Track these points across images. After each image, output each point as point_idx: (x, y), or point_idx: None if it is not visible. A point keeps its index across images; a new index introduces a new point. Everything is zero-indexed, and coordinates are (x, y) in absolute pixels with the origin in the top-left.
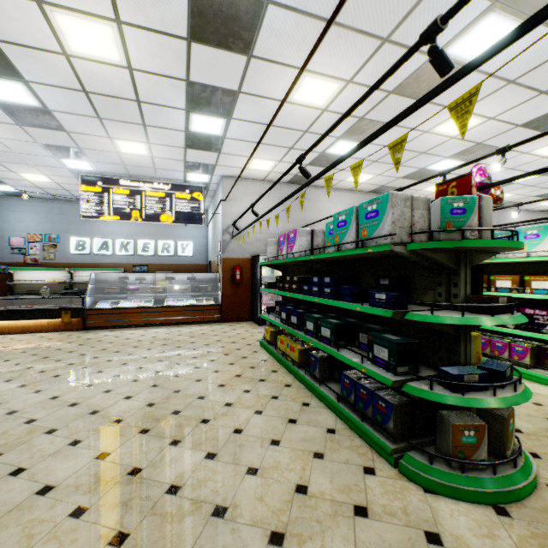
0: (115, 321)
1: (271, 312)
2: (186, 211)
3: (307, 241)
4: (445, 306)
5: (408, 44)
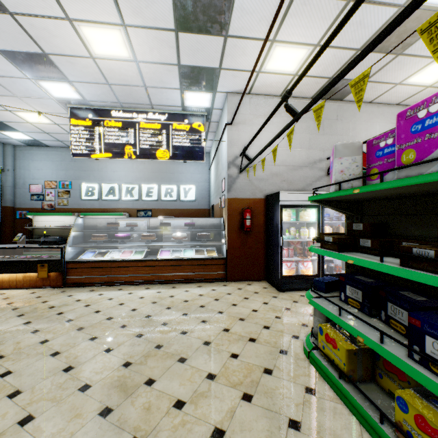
0: (98, 277)
1: (326, 291)
2: (184, 145)
3: None
4: None
5: None
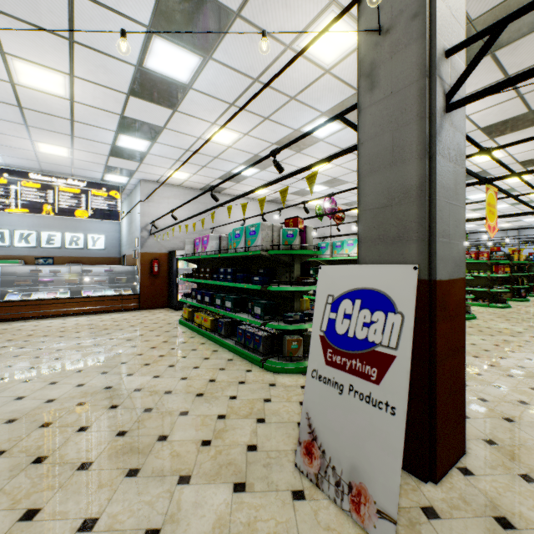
0: (28, 313)
1: (188, 297)
2: (102, 208)
3: (217, 243)
4: (289, 283)
5: (280, 122)
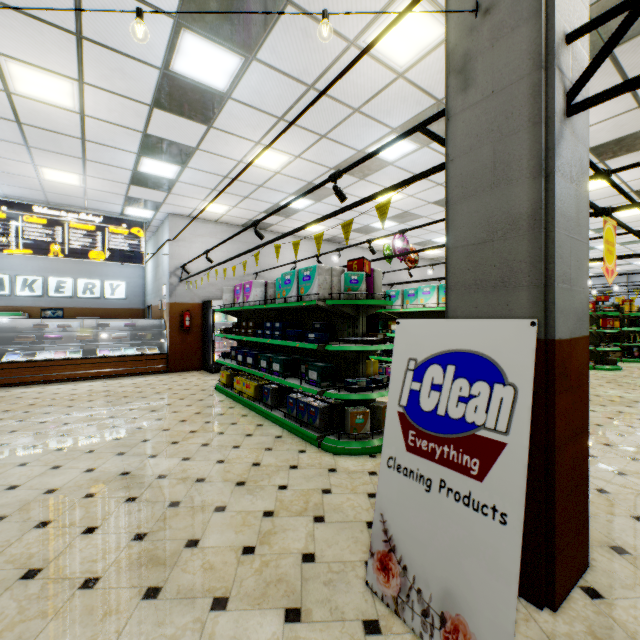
0: (31, 376)
1: (227, 357)
2: (122, 249)
3: (262, 291)
4: (352, 341)
5: (340, 141)
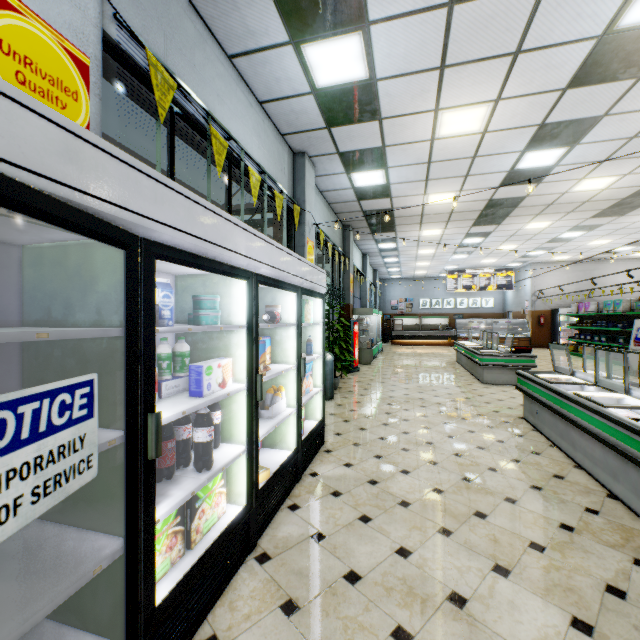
0: None
1: (572, 338)
2: (502, 283)
3: (595, 307)
4: None
5: None
